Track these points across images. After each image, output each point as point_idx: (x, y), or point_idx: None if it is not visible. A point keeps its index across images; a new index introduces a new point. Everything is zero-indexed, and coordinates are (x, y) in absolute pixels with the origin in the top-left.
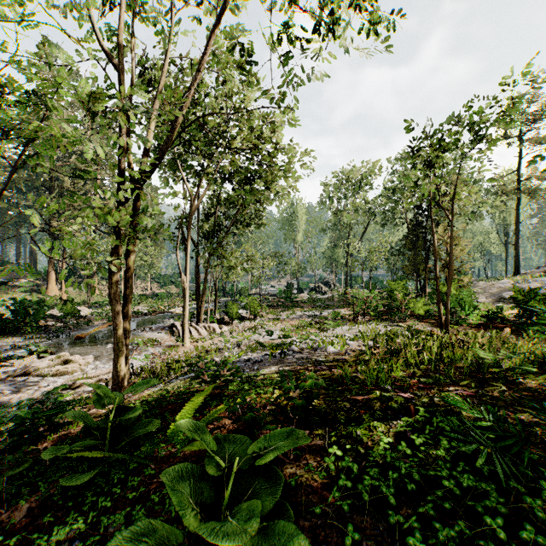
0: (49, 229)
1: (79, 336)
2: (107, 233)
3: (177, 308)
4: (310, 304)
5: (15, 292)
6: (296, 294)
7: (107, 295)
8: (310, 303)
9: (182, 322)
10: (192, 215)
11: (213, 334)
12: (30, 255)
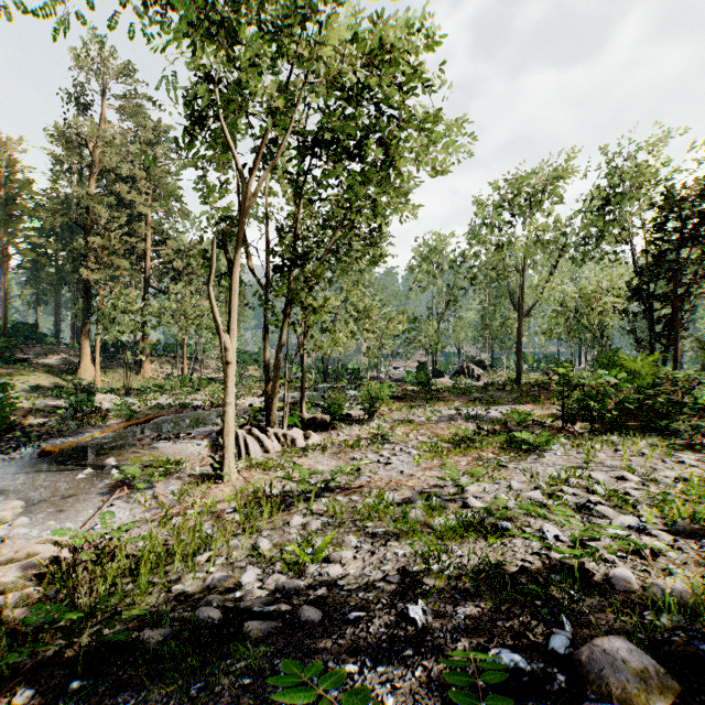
0: (82, 284)
1: (47, 450)
2: (163, 291)
3: (250, 398)
4: (461, 396)
5: (34, 372)
6: (433, 379)
7: (163, 378)
8: (460, 393)
9: (223, 431)
10: (242, 215)
11: (291, 451)
12: (72, 324)
